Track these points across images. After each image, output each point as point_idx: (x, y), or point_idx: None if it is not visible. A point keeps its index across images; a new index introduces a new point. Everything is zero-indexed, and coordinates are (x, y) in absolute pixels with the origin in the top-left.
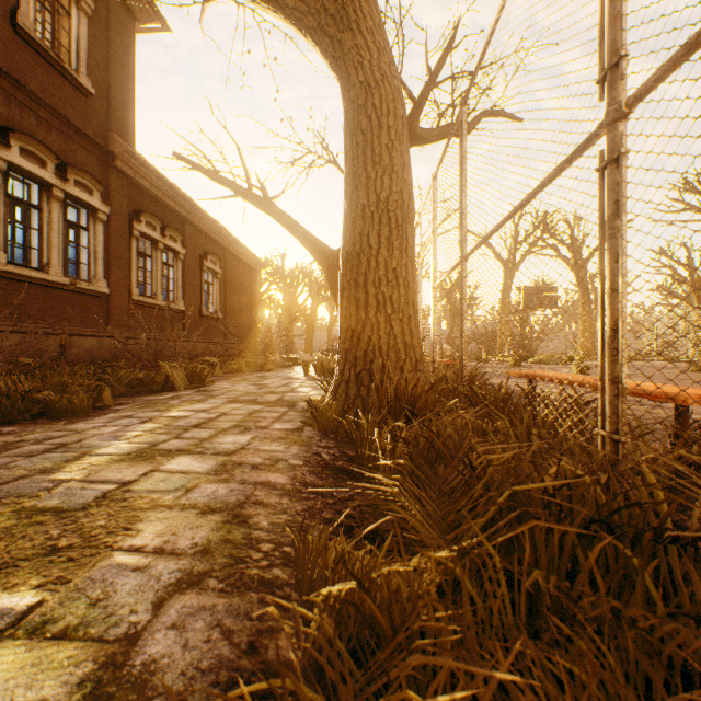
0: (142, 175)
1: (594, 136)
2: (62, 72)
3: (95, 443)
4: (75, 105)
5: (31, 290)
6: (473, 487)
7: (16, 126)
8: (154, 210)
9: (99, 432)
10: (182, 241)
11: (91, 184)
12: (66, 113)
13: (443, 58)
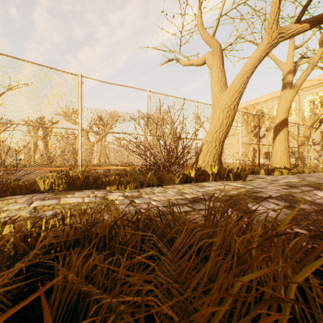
0: None
1: None
2: None
3: None
4: None
5: None
6: None
7: None
8: None
9: None
10: None
11: None
12: None
13: None
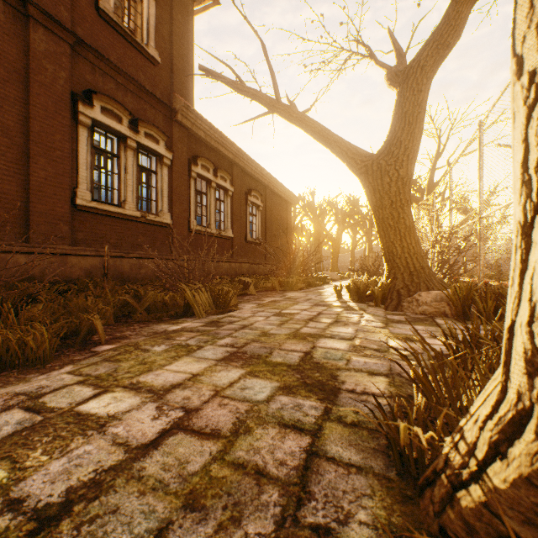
0: (197, 126)
1: None
2: (135, 46)
3: None
4: (145, 73)
5: (111, 222)
6: None
7: (100, 91)
8: (209, 156)
9: None
10: (231, 181)
11: (157, 135)
12: (138, 79)
13: None
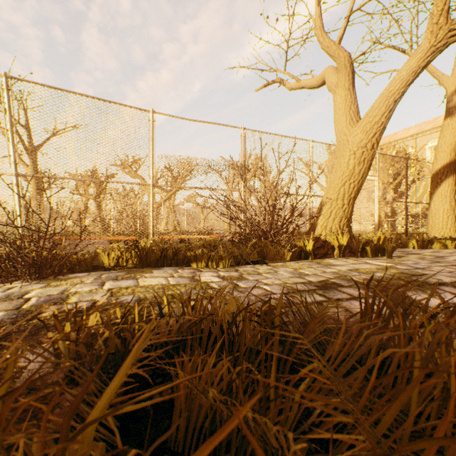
0: None
1: None
2: None
3: None
4: None
5: None
6: None
7: None
8: None
9: None
10: None
11: None
12: None
13: None
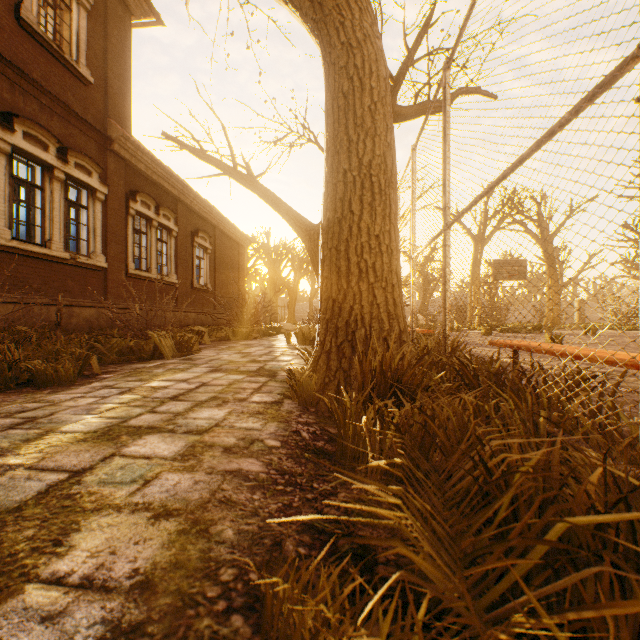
0: (138, 158)
1: (630, 60)
2: (63, 63)
3: (66, 417)
4: (75, 93)
5: (34, 264)
6: (495, 500)
7: (20, 112)
8: (149, 191)
9: (74, 403)
10: (175, 219)
11: (90, 166)
12: (67, 100)
13: (420, 35)
